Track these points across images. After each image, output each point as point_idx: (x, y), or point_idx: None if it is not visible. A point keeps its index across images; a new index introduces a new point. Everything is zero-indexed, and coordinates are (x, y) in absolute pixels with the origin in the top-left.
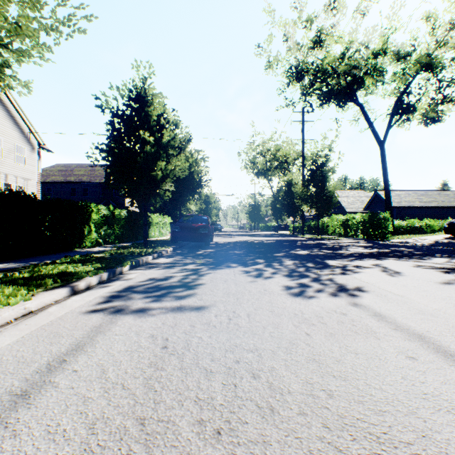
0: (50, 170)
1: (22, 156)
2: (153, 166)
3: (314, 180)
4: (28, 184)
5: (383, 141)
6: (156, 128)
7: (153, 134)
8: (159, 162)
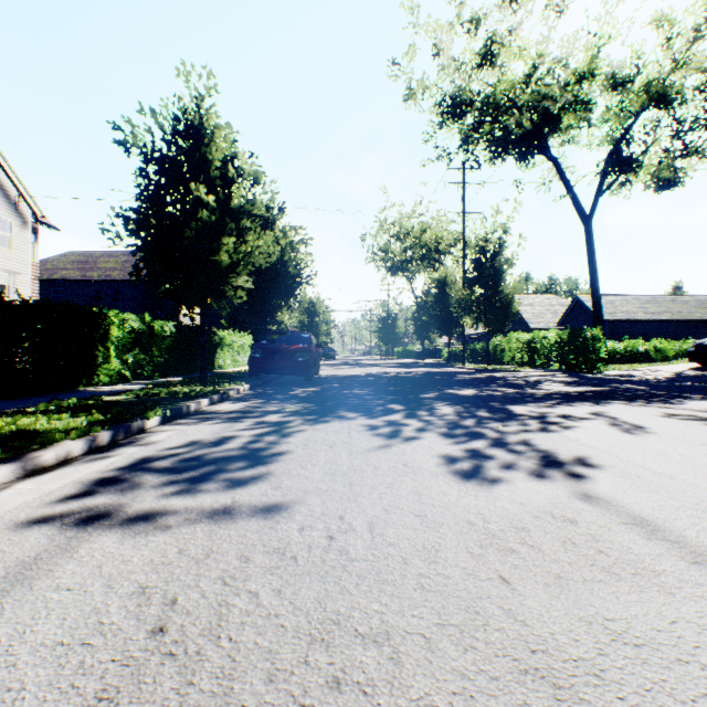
0: (58, 261)
1: (5, 234)
2: (214, 245)
3: (482, 276)
4: (16, 281)
5: (590, 215)
6: (219, 182)
7: (215, 193)
8: (225, 239)
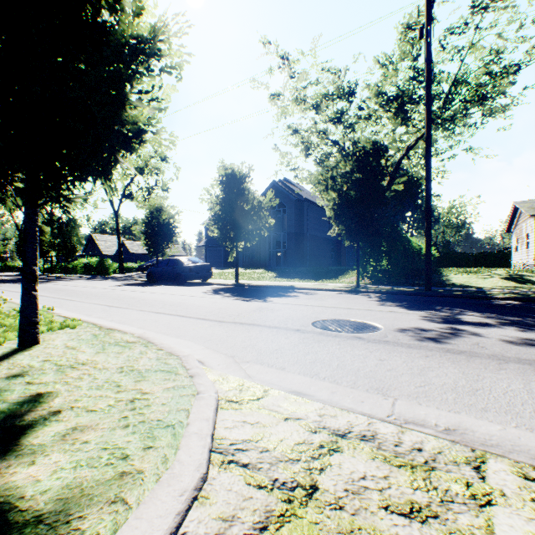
0: None
1: None
2: None
3: (62, 233)
4: None
5: (118, 211)
6: None
7: None
8: None
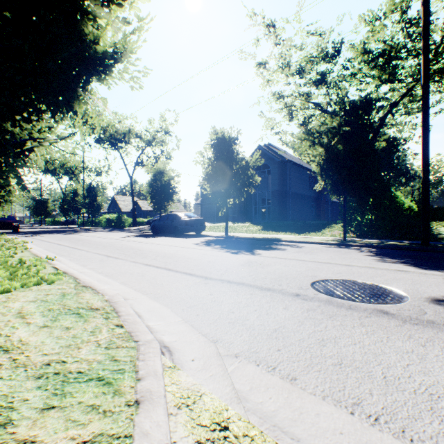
0: None
1: None
2: None
3: (90, 195)
4: None
5: (132, 176)
6: None
7: None
8: None
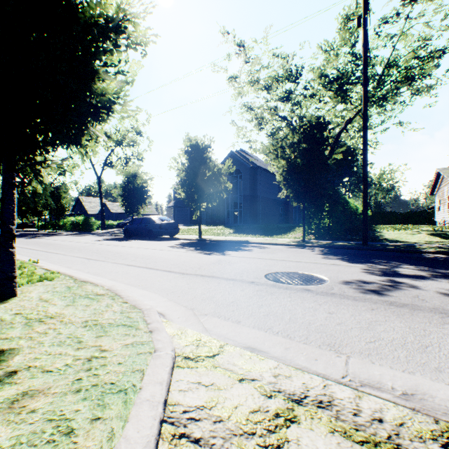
0: None
1: None
2: None
3: (53, 196)
4: None
5: (100, 177)
6: None
7: None
8: None
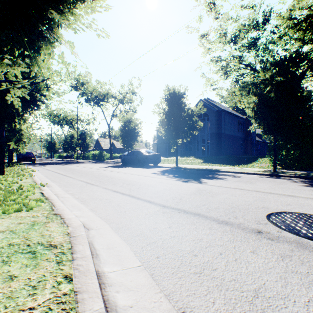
0: None
1: None
2: None
3: (81, 138)
4: None
5: (109, 125)
6: None
7: None
8: None
